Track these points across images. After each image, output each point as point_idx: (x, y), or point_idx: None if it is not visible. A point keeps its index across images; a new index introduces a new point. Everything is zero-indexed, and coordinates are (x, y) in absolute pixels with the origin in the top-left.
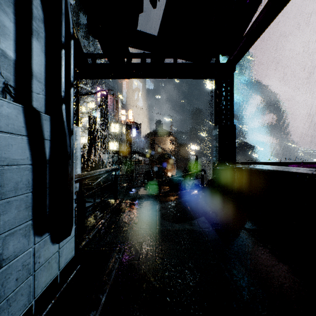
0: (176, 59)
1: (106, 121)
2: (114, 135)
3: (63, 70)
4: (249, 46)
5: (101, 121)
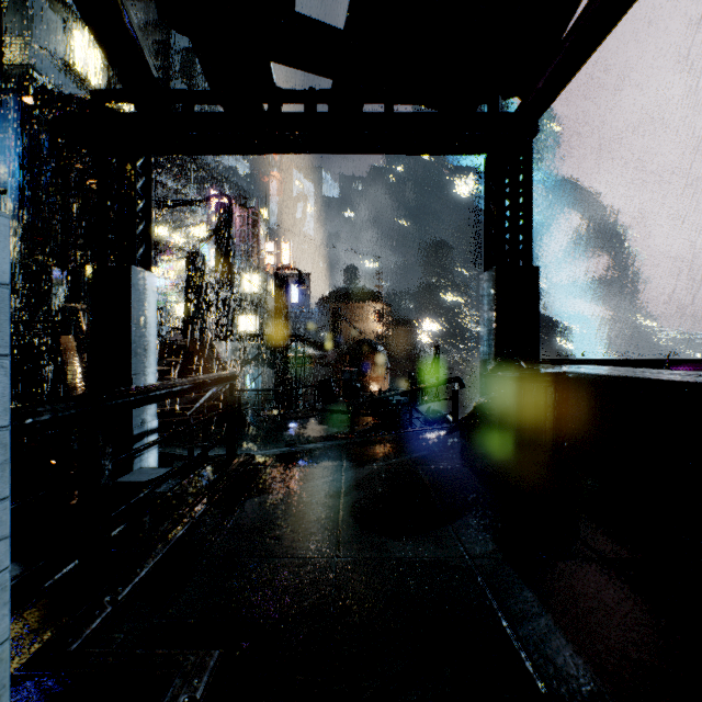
0: (391, 106)
1: (230, 266)
2: (249, 299)
3: None
4: (576, 64)
5: (218, 265)
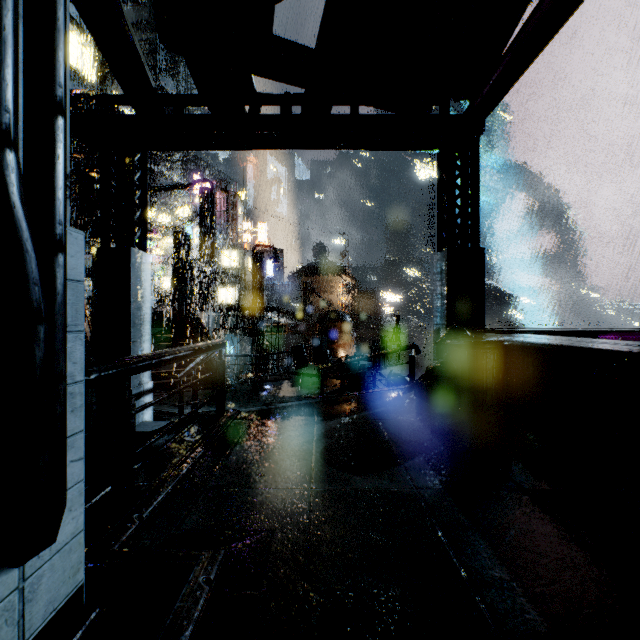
0: (356, 108)
1: (212, 244)
2: (228, 273)
3: (8, 45)
4: (515, 75)
5: (201, 243)
